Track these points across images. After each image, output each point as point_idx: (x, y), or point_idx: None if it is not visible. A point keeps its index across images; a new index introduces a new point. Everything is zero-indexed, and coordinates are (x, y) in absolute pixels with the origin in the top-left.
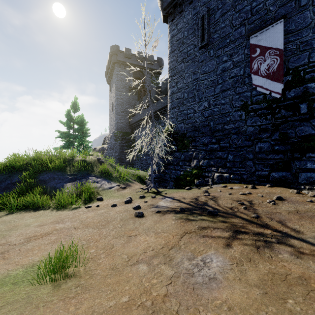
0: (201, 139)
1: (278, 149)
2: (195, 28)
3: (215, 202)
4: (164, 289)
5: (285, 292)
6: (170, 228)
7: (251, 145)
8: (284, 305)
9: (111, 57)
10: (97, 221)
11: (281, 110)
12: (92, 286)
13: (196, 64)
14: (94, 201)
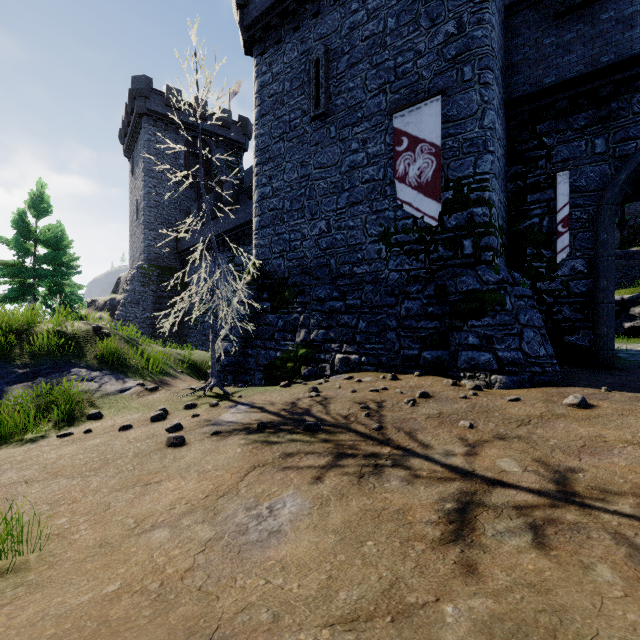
0: (314, 290)
1: (433, 312)
2: (304, 79)
3: (324, 407)
4: (189, 561)
5: (370, 532)
6: (231, 460)
7: (394, 305)
8: (359, 549)
9: (135, 102)
10: (81, 462)
11: (438, 247)
12: (52, 581)
13: (306, 147)
14: (81, 422)
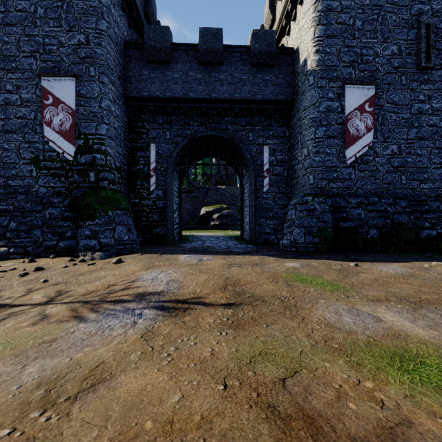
0: None
1: (68, 216)
2: None
3: None
4: None
5: None
6: None
7: (41, 210)
8: None
9: None
10: None
11: (74, 174)
12: None
13: None
14: None
